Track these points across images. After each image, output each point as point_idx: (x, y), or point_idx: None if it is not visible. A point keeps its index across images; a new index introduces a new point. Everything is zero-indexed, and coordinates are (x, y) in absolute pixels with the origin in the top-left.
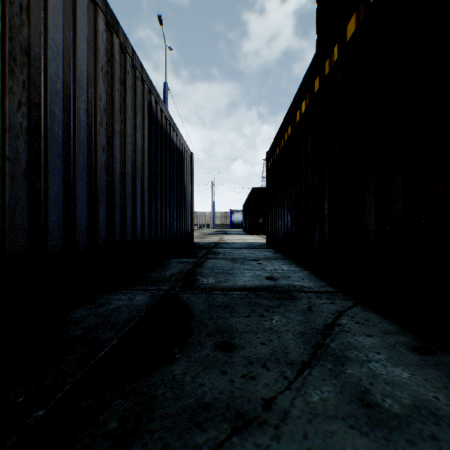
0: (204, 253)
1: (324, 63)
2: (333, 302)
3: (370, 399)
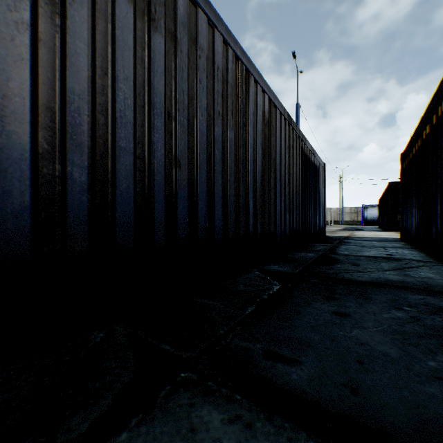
0: (337, 242)
1: (436, 107)
2: (424, 264)
3: (407, 275)
